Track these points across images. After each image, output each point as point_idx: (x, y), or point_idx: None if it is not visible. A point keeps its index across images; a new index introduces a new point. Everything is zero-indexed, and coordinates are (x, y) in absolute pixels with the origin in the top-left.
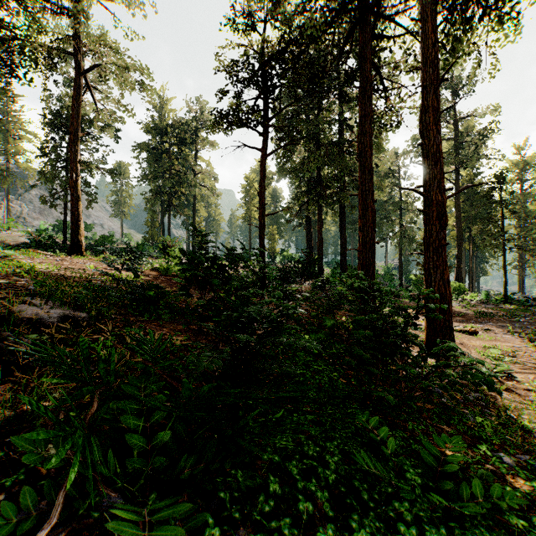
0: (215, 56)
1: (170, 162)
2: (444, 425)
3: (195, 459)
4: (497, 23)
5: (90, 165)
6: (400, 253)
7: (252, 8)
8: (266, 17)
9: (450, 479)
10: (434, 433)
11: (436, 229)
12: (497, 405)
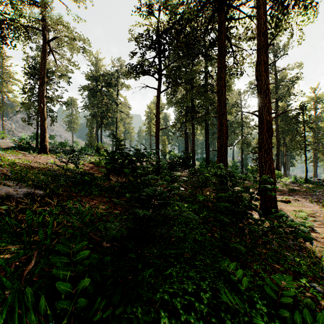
0: (129, 31)
1: (101, 97)
2: (275, 264)
3: (106, 302)
4: (304, 10)
5: (52, 99)
6: (242, 153)
7: (151, 2)
8: (160, 7)
9: (285, 307)
10: (269, 270)
11: (266, 138)
12: (307, 249)
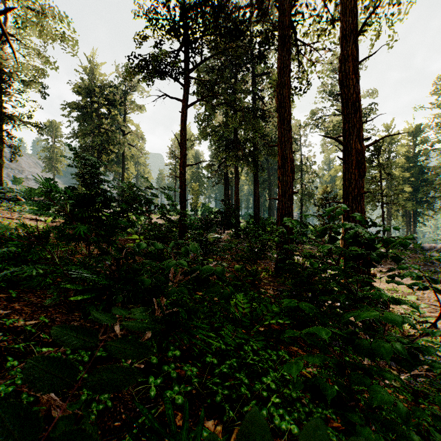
0: (134, 1)
1: (99, 121)
2: None
3: None
4: None
5: (13, 117)
6: (301, 207)
7: None
8: None
9: None
10: None
11: (355, 178)
12: None
